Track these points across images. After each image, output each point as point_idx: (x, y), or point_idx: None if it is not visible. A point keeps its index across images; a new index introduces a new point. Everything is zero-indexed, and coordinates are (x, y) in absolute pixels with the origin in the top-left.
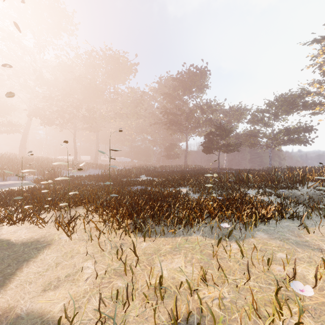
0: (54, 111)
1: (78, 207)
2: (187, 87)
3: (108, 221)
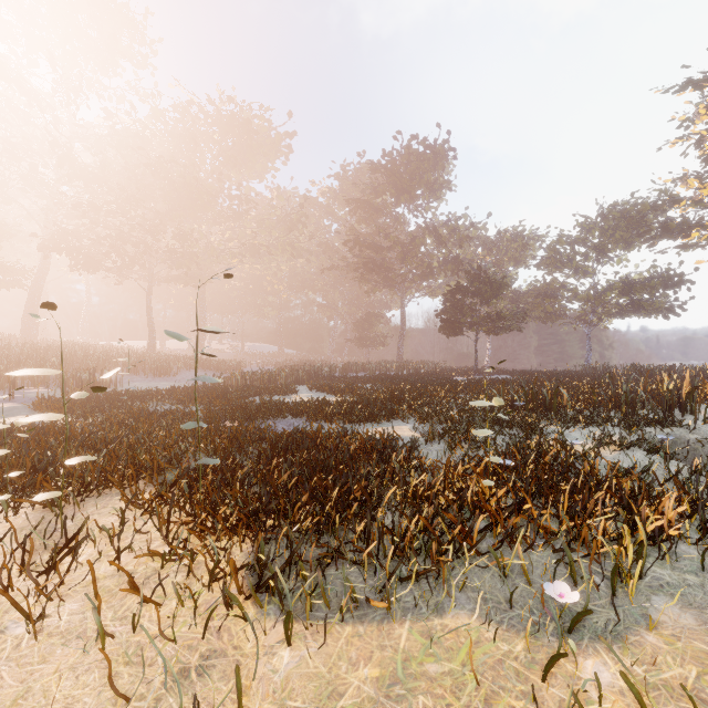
0: (101, 238)
1: (112, 492)
2: (404, 185)
3: (182, 549)
